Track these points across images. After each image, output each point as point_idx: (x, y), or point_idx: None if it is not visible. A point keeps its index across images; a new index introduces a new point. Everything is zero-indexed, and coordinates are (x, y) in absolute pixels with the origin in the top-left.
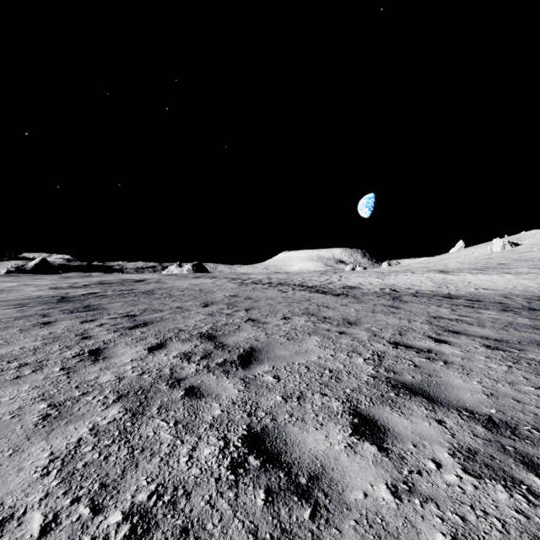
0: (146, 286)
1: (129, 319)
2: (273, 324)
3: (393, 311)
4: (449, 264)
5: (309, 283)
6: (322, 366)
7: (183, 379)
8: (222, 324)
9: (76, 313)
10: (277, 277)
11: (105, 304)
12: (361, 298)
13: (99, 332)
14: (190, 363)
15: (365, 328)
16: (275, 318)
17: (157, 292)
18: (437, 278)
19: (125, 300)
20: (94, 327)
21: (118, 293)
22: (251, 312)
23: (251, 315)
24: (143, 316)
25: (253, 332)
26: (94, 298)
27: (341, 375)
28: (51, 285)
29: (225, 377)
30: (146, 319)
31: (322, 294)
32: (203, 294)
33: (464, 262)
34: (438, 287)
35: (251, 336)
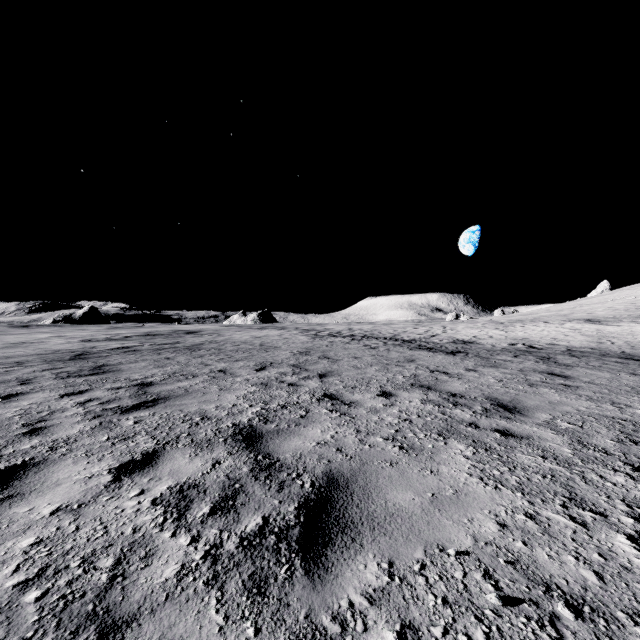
0: (196, 338)
1: (137, 390)
2: (367, 407)
3: (565, 383)
4: (594, 311)
5: (404, 336)
6: (532, 573)
7: (123, 625)
8: (278, 405)
9: (72, 378)
10: (360, 328)
11: (126, 363)
12: (491, 358)
13: (67, 419)
14: (178, 531)
15: (546, 422)
16: (368, 394)
17: (205, 346)
18: (588, 330)
19: (156, 358)
20: (71, 407)
21: (156, 347)
22: (328, 381)
23: (328, 388)
24: (161, 386)
25: (332, 425)
26: (119, 354)
27: (624, 637)
28: (86, 337)
29: (250, 624)
30: (162, 391)
31: (429, 352)
32: (263, 350)
33: (617, 309)
34: (597, 342)
35: (329, 436)
